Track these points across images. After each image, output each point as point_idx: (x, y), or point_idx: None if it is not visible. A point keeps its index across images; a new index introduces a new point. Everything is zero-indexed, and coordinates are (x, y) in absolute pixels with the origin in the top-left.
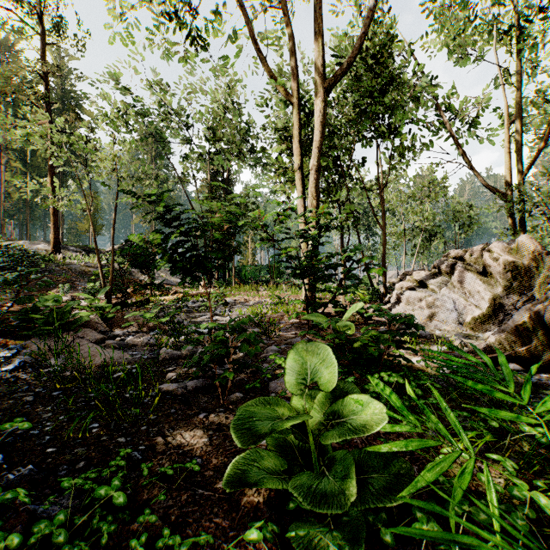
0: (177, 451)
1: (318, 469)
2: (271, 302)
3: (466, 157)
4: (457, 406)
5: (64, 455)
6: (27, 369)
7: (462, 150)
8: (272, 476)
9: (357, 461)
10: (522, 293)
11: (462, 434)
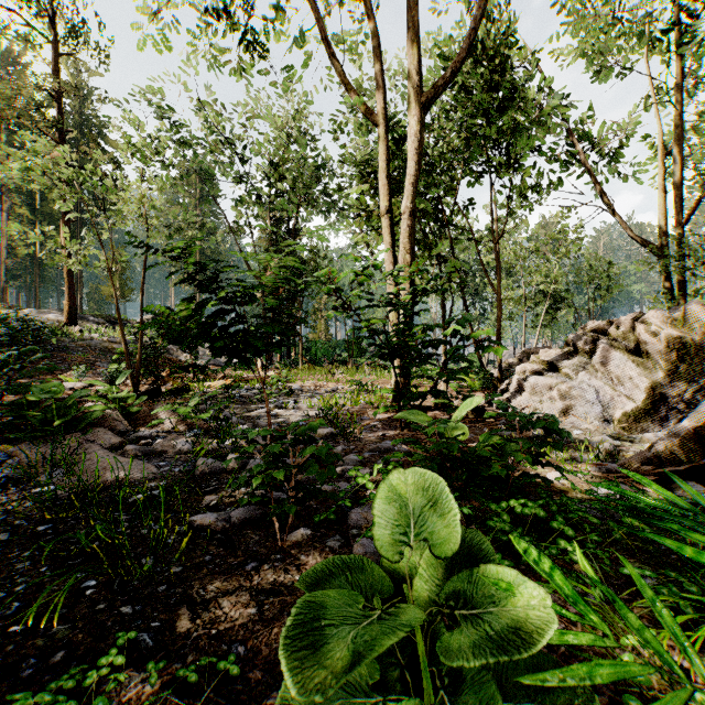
0: (208, 632)
1: (430, 682)
2: (350, 389)
3: (605, 199)
4: (624, 552)
5: (36, 637)
6: (9, 489)
7: (601, 190)
8: (356, 699)
9: (494, 672)
10: (690, 380)
11: (691, 650)
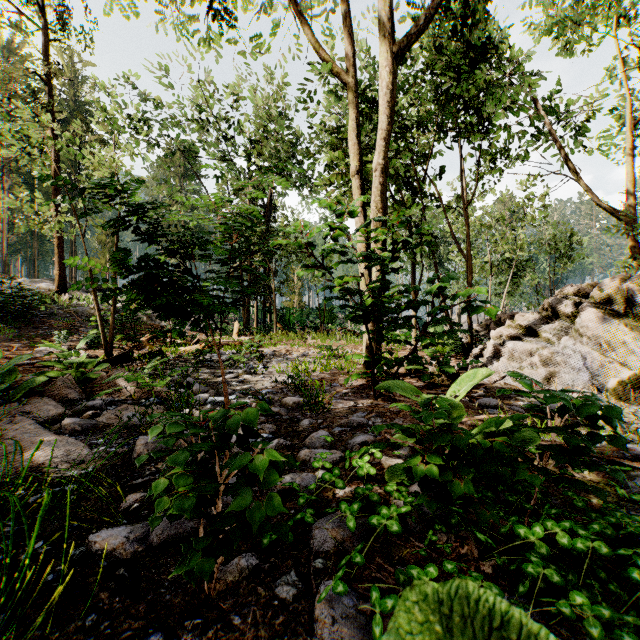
0: None
1: None
2: (321, 354)
3: (571, 168)
4: None
5: None
6: None
7: (567, 159)
8: None
9: None
10: None
11: None
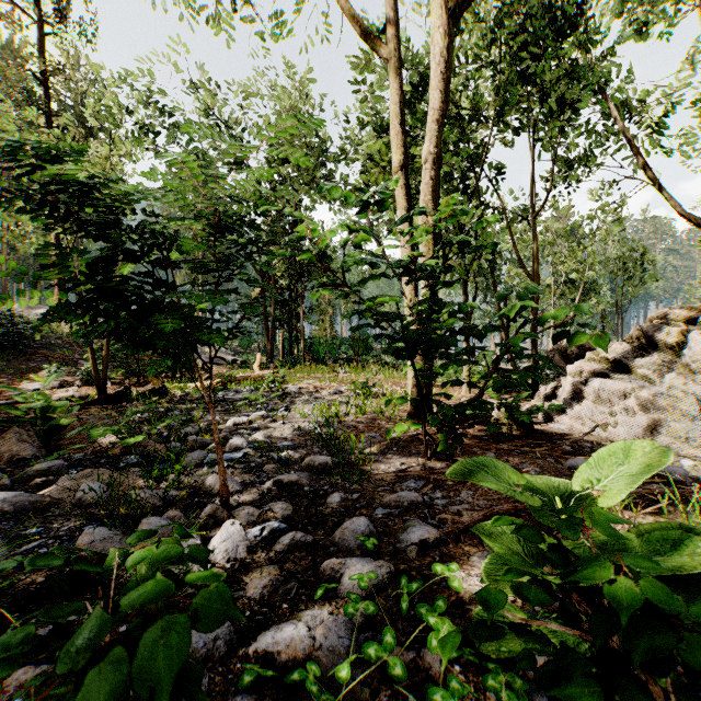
0: None
1: None
2: (355, 392)
3: (650, 172)
4: None
5: None
6: None
7: (644, 162)
8: None
9: None
10: None
11: None
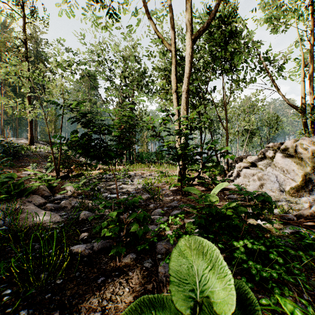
0: None
1: None
2: (157, 174)
3: (276, 86)
4: (310, 270)
5: None
6: None
7: (274, 82)
8: None
9: None
10: None
11: None
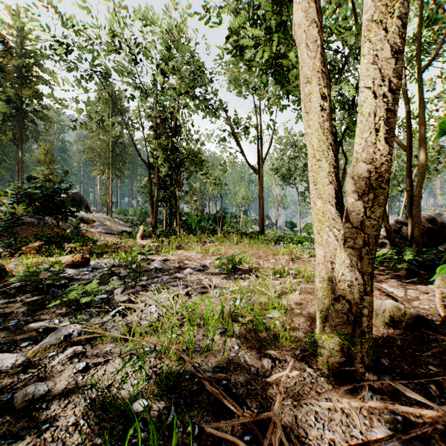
0: None
1: None
2: (220, 268)
3: None
4: None
5: None
6: None
7: None
8: None
9: None
10: None
11: None
